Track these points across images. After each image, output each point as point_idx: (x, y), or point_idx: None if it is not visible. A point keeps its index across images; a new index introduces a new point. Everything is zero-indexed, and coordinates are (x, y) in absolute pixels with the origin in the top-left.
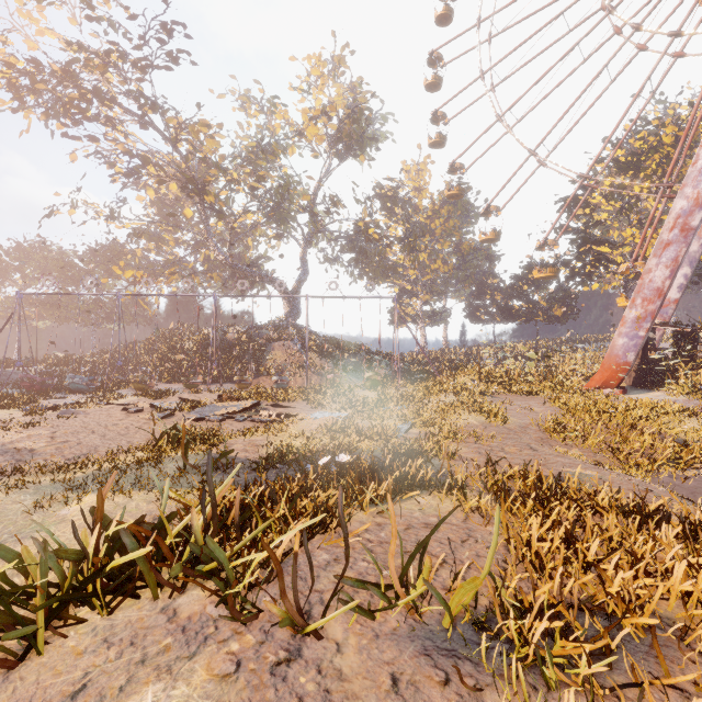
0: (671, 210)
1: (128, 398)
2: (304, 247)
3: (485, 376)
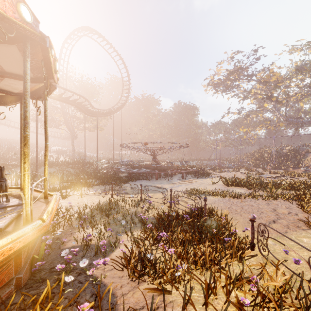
0: None
1: (242, 171)
2: None
3: None
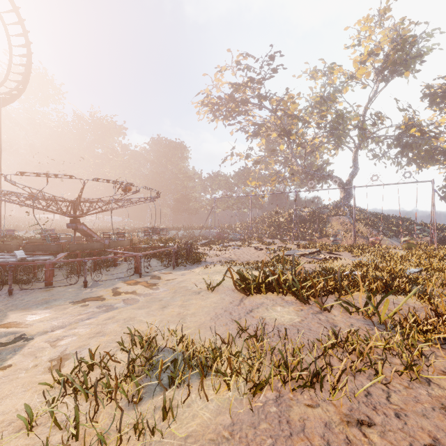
0: None
1: (255, 244)
2: (355, 152)
3: None
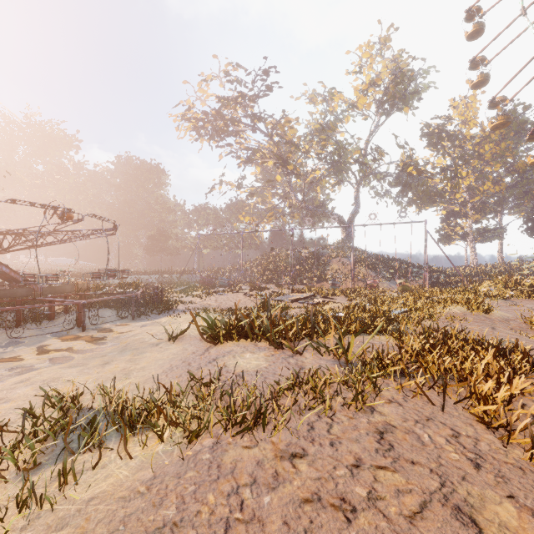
0: None
1: (246, 290)
2: (356, 188)
3: (512, 285)
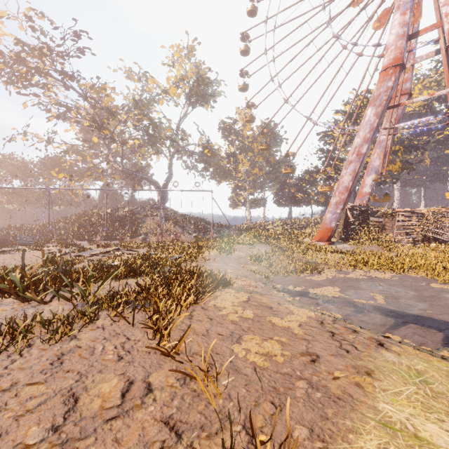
0: (353, 143)
1: (50, 247)
2: (170, 160)
3: (257, 235)
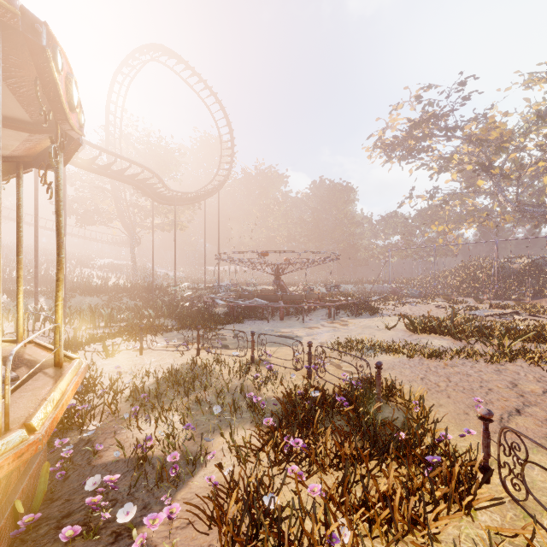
0: None
1: (438, 303)
2: None
3: None
